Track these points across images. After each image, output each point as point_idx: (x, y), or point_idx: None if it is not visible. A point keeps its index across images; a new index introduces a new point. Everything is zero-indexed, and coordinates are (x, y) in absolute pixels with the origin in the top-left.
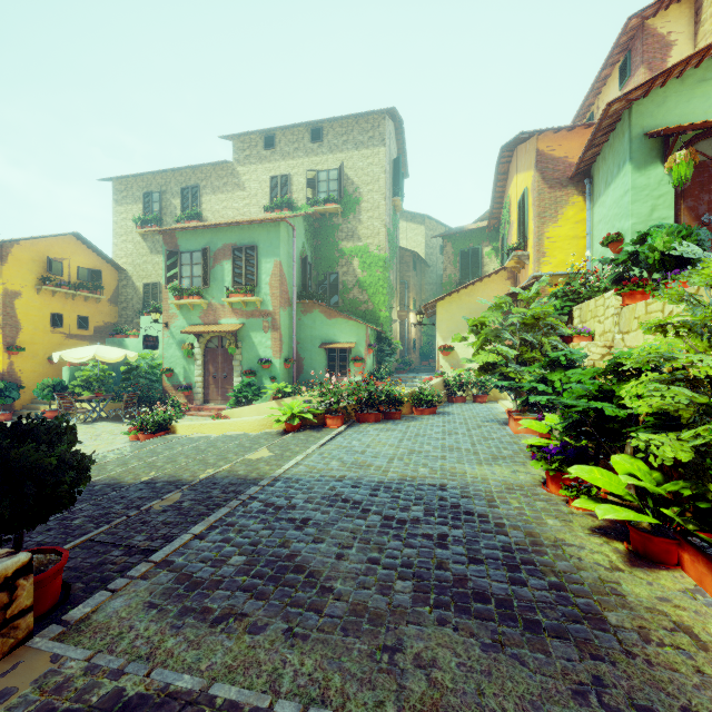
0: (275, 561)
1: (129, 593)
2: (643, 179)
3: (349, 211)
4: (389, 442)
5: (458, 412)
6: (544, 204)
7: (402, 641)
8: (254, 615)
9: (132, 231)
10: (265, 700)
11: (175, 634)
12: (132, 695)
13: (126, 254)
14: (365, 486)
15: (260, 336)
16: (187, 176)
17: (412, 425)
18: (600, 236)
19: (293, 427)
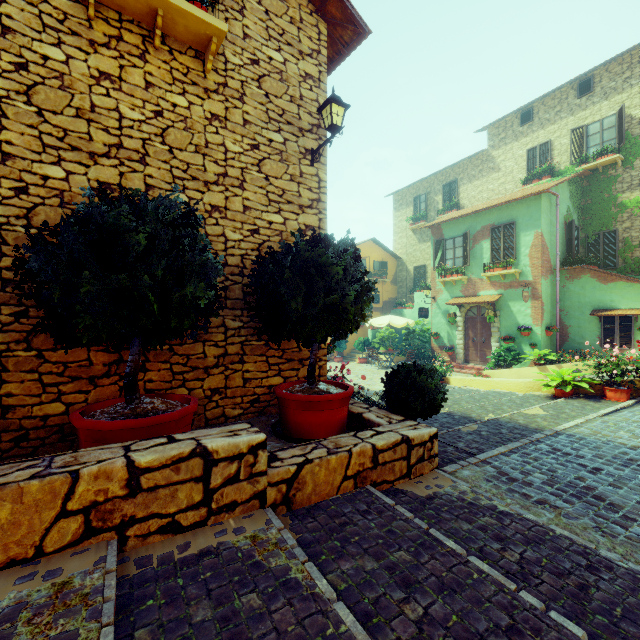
0: (573, 486)
1: (471, 470)
2: None
3: (634, 157)
4: None
5: None
6: None
7: None
8: (564, 509)
9: (406, 229)
10: (590, 544)
11: (509, 498)
12: (502, 510)
13: (401, 246)
14: None
15: (519, 305)
16: (446, 174)
17: None
18: None
19: (563, 394)
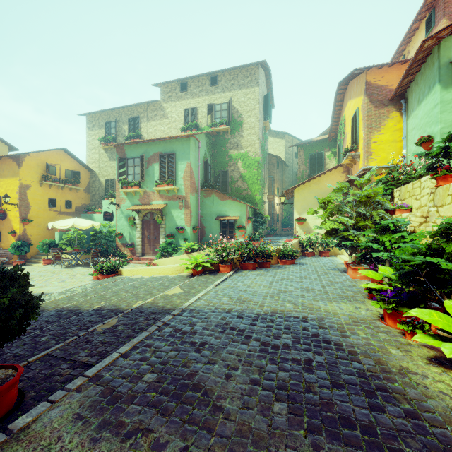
0: (178, 379)
1: (64, 404)
2: (449, 95)
3: (235, 130)
4: (263, 283)
5: (310, 263)
6: (371, 118)
7: None
8: (157, 431)
9: (98, 147)
10: None
11: (92, 448)
12: None
13: (94, 161)
14: (247, 317)
15: (177, 212)
16: (132, 111)
17: (278, 272)
18: (413, 139)
19: (197, 272)
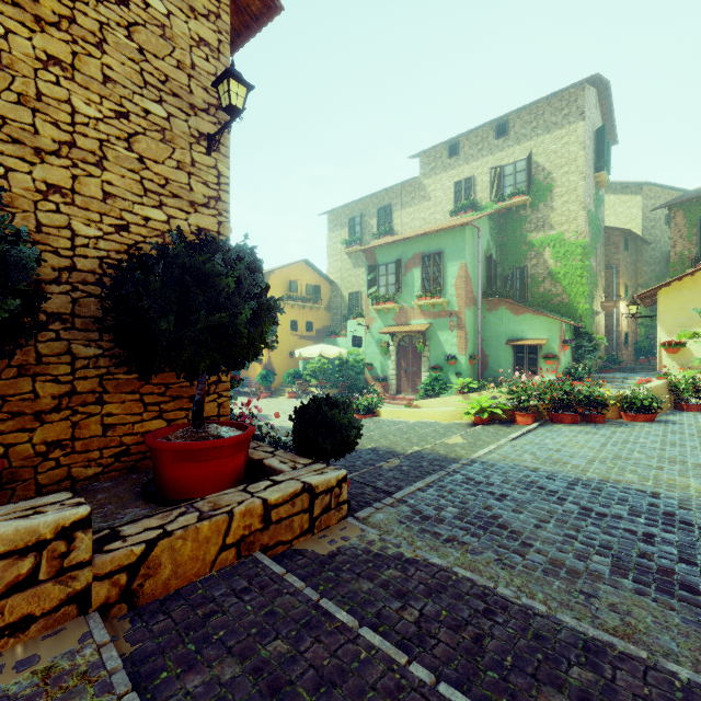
0: (481, 517)
1: (385, 512)
2: None
3: (539, 200)
4: (589, 444)
5: (690, 422)
6: None
7: (597, 592)
8: (471, 545)
9: (341, 252)
10: (490, 583)
11: (420, 540)
12: (409, 557)
13: (336, 270)
14: (560, 480)
15: (446, 334)
16: (381, 198)
17: (619, 431)
18: None
19: (481, 420)
